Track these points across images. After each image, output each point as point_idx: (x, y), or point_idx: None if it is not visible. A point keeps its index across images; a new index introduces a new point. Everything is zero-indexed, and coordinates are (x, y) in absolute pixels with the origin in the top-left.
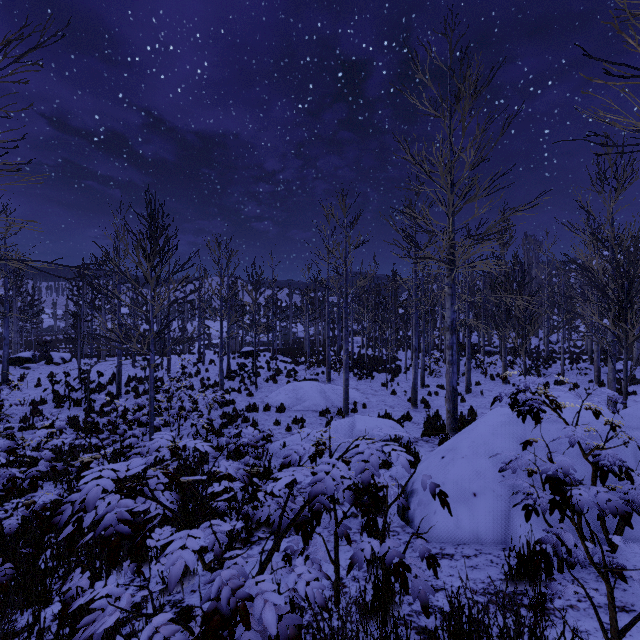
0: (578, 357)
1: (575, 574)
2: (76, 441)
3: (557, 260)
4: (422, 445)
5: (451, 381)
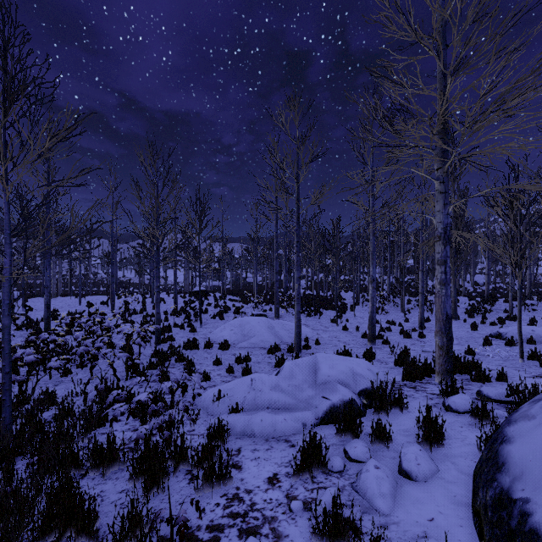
0: (513, 296)
1: None
2: None
3: (536, 176)
4: (412, 395)
5: (444, 307)
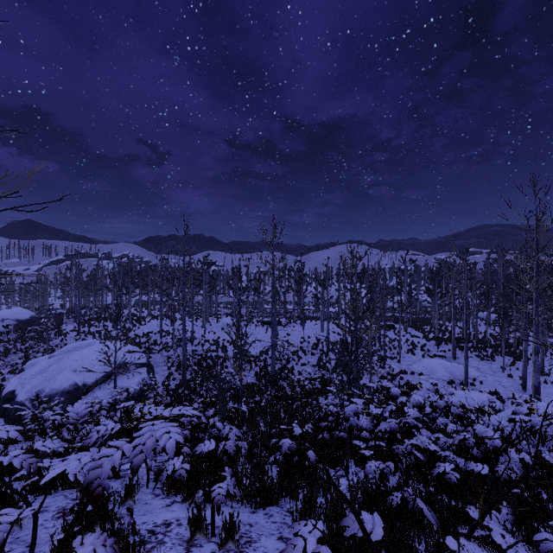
0: None
1: (523, 446)
2: (327, 375)
3: None
4: None
5: (535, 382)
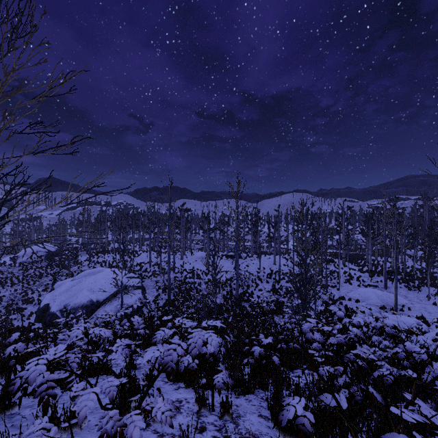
0: None
1: None
2: (279, 299)
3: None
4: None
5: None
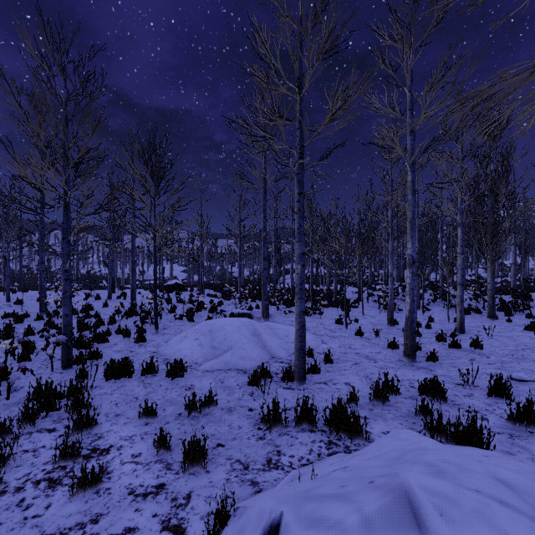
0: None
1: None
2: None
3: None
4: None
5: None
